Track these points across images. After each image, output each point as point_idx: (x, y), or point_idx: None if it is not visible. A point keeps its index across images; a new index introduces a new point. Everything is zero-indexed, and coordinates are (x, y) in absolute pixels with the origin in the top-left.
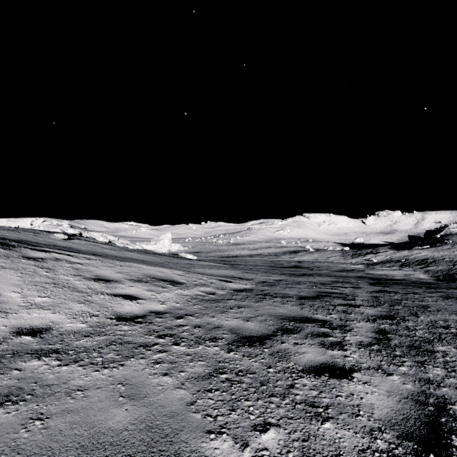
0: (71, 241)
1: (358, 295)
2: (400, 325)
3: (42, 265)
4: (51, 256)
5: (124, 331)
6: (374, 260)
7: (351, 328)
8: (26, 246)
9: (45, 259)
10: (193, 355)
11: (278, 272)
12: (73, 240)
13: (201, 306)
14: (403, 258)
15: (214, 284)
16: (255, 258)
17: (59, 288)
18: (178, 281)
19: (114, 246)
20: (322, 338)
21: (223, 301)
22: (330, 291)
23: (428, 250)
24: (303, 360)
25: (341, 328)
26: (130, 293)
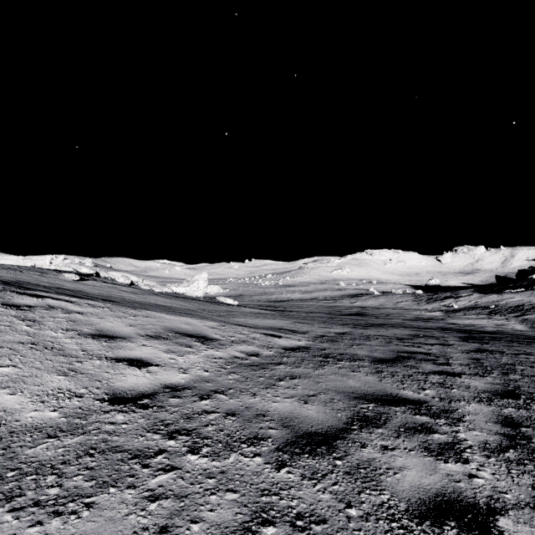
0: (83, 283)
1: (452, 357)
2: (532, 410)
3: (25, 316)
4: (43, 303)
5: (115, 425)
6: (455, 306)
7: (461, 414)
8: (13, 290)
9: (33, 307)
10: (218, 478)
11: (338, 322)
12: (87, 281)
13: (238, 376)
14: (491, 303)
15: (258, 340)
16: (308, 302)
17: (37, 351)
18: (210, 337)
19: (137, 289)
20: (423, 436)
21: (269, 367)
22: (412, 350)
23: (522, 294)
24: (404, 487)
25: (447, 416)
26: (140, 357)
